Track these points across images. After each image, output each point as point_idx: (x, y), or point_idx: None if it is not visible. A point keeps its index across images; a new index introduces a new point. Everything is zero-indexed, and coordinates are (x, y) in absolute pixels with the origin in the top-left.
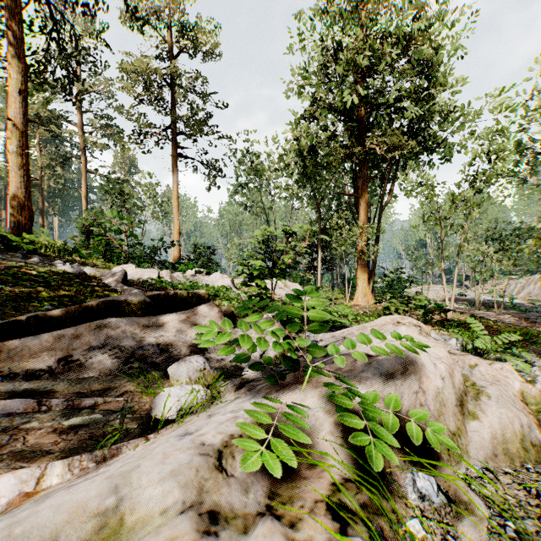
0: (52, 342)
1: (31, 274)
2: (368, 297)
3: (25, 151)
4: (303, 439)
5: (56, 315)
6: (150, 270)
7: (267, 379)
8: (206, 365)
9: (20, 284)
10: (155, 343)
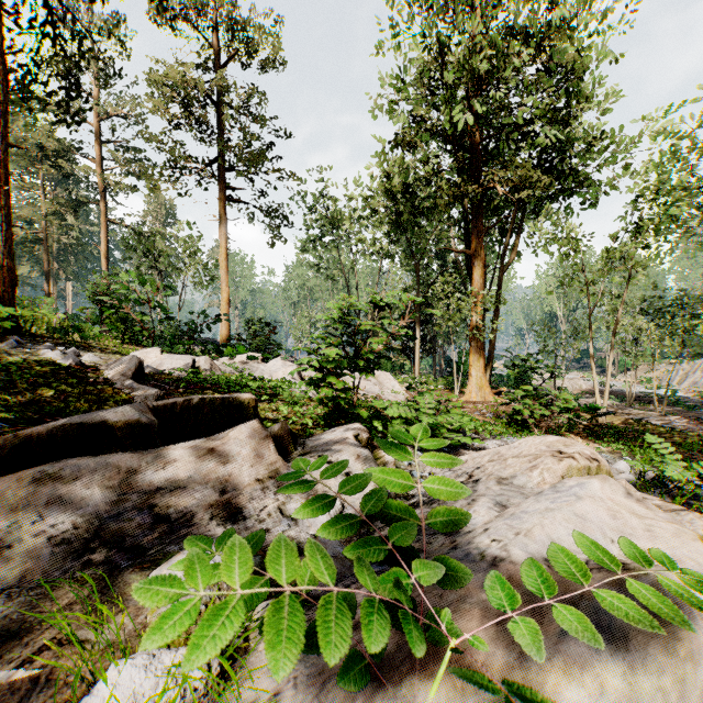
0: None
1: None
2: (484, 392)
3: (5, 188)
4: None
5: None
6: (181, 356)
7: (343, 681)
8: None
9: None
10: (145, 505)
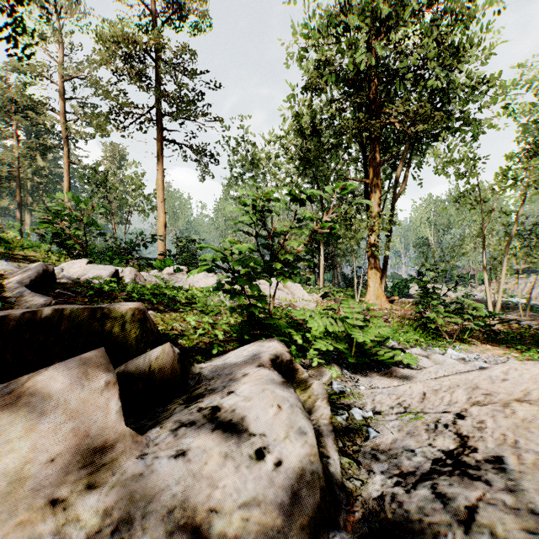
0: None
1: None
2: (381, 300)
3: None
4: None
5: None
6: (105, 266)
7: None
8: None
9: None
10: None
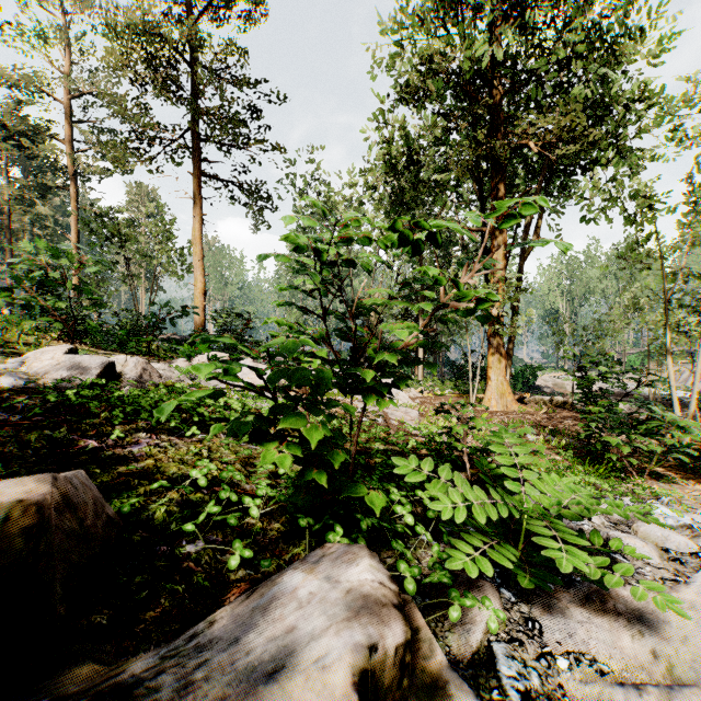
0: None
1: None
2: (506, 399)
3: None
4: None
5: None
6: (91, 357)
7: None
8: None
9: None
10: None
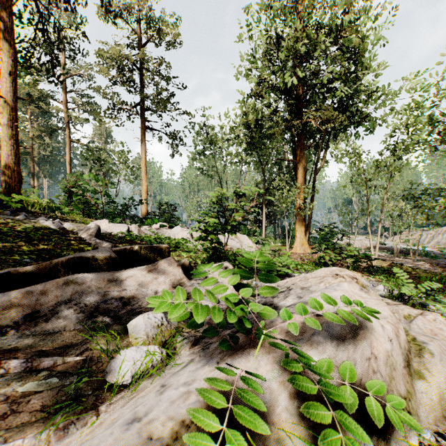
0: (21, 299)
1: (16, 230)
2: (304, 247)
3: (15, 124)
4: (261, 431)
5: (27, 271)
6: (121, 224)
7: (220, 346)
8: (163, 322)
9: (4, 239)
10: (118, 297)
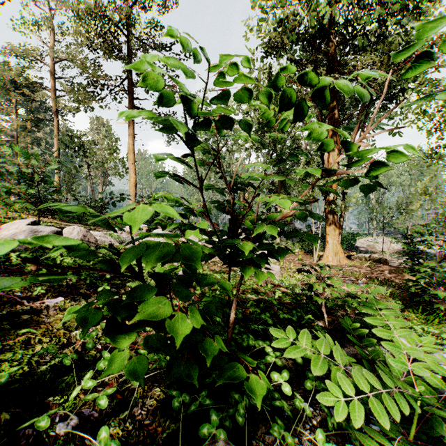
0: None
1: None
2: (339, 256)
3: None
4: None
5: None
6: (44, 227)
7: None
8: None
9: None
10: None
